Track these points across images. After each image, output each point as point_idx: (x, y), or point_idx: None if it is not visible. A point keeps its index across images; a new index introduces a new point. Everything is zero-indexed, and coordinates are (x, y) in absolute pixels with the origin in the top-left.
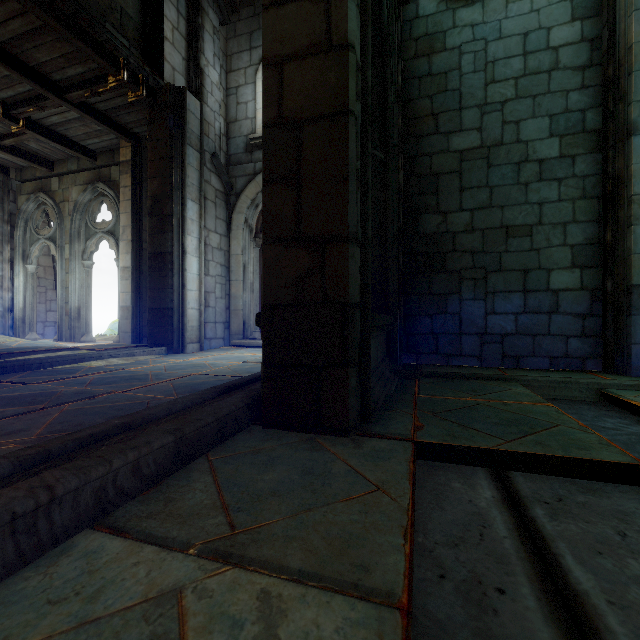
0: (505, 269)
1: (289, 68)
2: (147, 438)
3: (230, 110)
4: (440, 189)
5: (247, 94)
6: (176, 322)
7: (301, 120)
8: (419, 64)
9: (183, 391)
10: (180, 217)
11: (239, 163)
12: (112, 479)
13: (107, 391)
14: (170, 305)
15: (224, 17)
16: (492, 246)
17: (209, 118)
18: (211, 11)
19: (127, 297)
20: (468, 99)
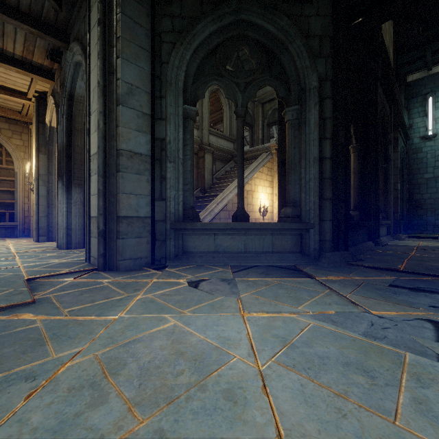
0: None
1: None
2: None
3: None
4: (420, 188)
5: None
6: None
7: None
8: (413, 156)
9: None
10: None
11: None
12: None
13: None
14: None
15: None
16: (437, 203)
17: None
18: None
19: None
20: (429, 165)
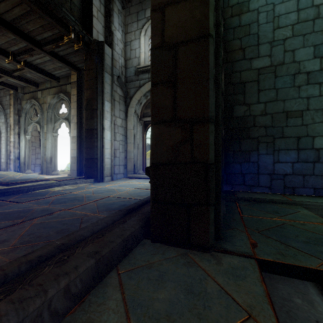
0: (286, 136)
1: (168, 10)
2: (76, 262)
3: (127, 53)
4: (246, 91)
5: (136, 44)
6: (99, 165)
7: (176, 43)
8: (233, 20)
9: (102, 209)
10: (101, 110)
11: (131, 81)
12: (47, 305)
13: (59, 209)
14: (96, 156)
15: (124, 4)
16: (277, 123)
17: (116, 57)
18: (117, 1)
19: (74, 152)
20: (263, 39)
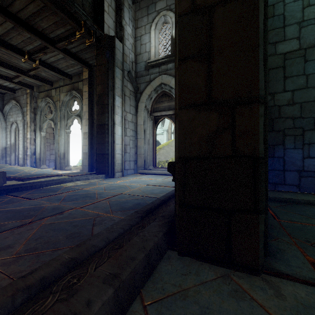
0: None
1: None
2: (88, 293)
3: (137, 48)
4: (269, 79)
5: (146, 39)
6: (110, 161)
7: (212, 5)
8: None
9: (115, 208)
10: (112, 105)
11: (142, 76)
12: None
13: (71, 207)
14: (107, 152)
15: None
16: (308, 113)
17: (126, 52)
18: None
19: (86, 148)
20: (290, 19)
